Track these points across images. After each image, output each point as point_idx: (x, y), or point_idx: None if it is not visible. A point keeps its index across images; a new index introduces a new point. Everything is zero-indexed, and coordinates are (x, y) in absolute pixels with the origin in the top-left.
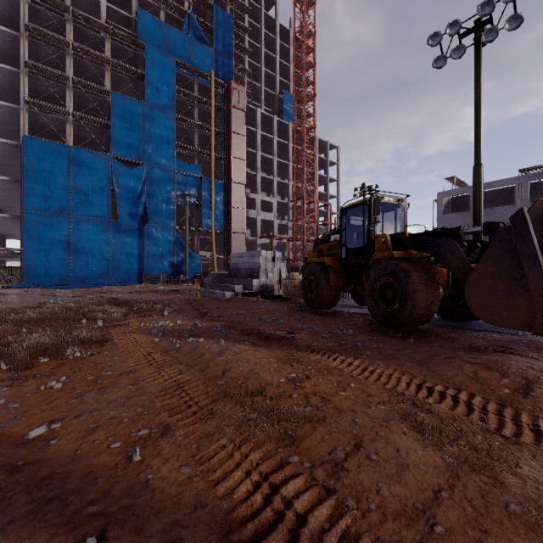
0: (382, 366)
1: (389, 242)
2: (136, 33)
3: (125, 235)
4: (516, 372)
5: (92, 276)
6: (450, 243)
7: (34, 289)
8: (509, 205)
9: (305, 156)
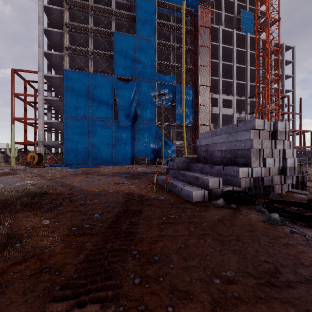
0: None
1: None
2: None
3: (122, 130)
4: None
5: (102, 158)
6: None
7: (57, 168)
8: None
9: (268, 48)
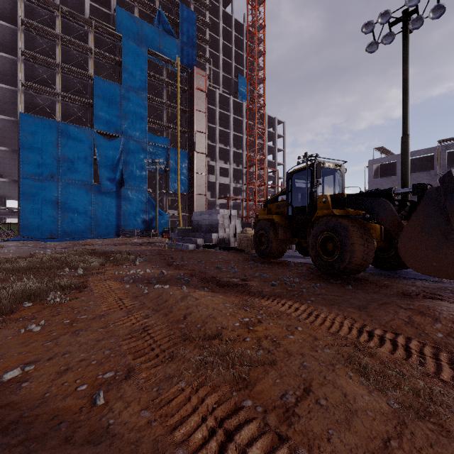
0: (325, 310)
1: (330, 201)
2: (114, 27)
3: (105, 196)
4: (447, 317)
5: (77, 230)
6: (384, 202)
7: (28, 242)
8: (429, 171)
9: (256, 130)
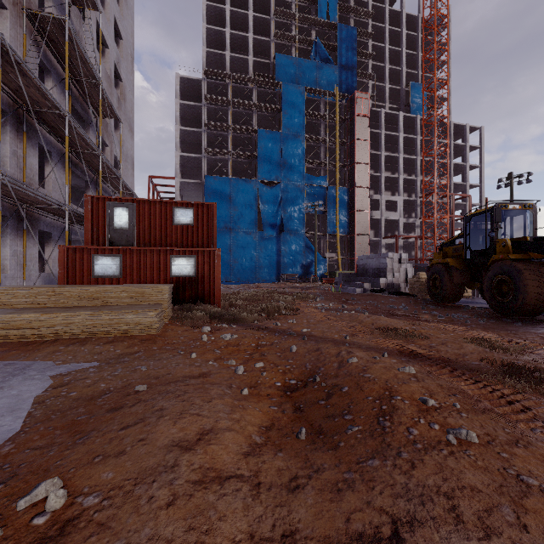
0: (479, 331)
1: (509, 245)
2: (273, 74)
3: (267, 242)
4: None
5: (245, 275)
6: None
7: None
8: None
9: (435, 150)
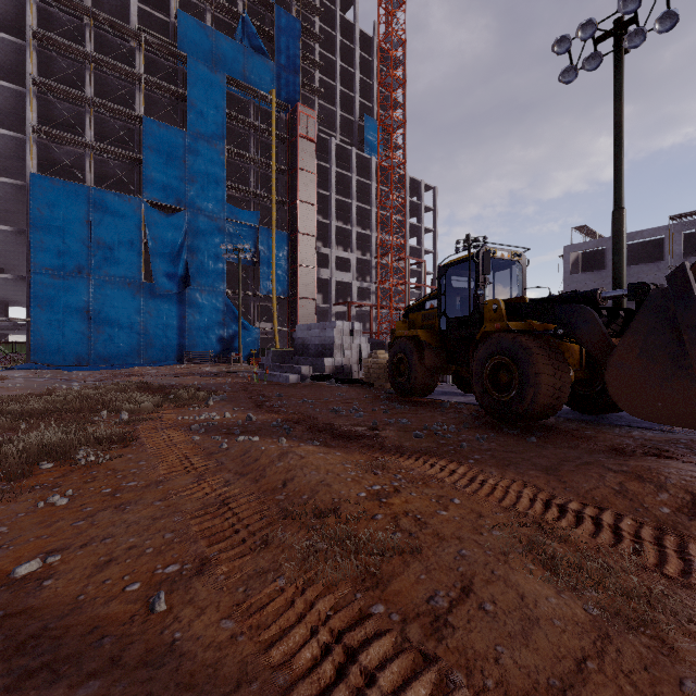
0: (495, 474)
1: (503, 309)
2: (175, 42)
3: (161, 301)
4: (677, 484)
5: (118, 354)
6: (585, 311)
7: (43, 371)
8: (657, 263)
9: (392, 200)
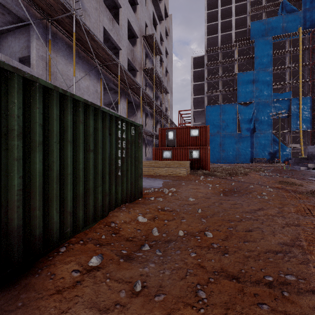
0: None
1: None
2: (249, 35)
3: (243, 139)
4: None
5: (229, 159)
6: None
7: (210, 163)
8: None
9: None
